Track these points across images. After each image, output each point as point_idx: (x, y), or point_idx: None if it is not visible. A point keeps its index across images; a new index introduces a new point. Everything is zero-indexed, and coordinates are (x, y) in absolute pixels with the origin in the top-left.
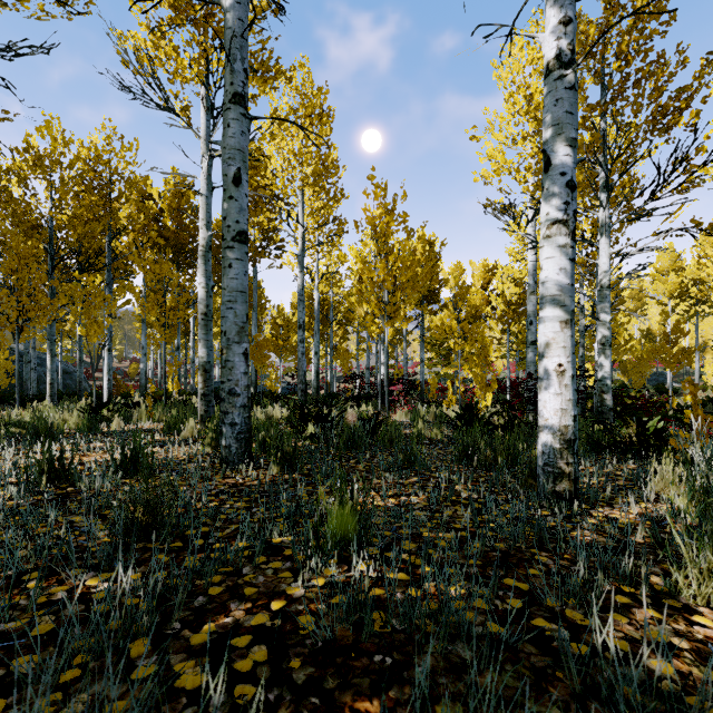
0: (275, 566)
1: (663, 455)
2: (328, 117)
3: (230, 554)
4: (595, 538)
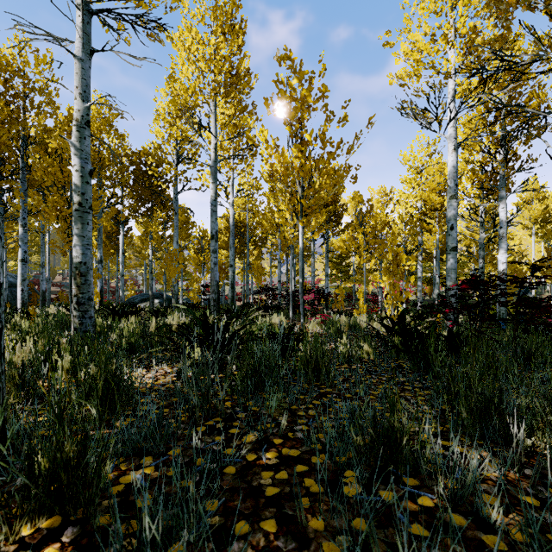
0: None
1: None
2: (240, 28)
3: None
4: None
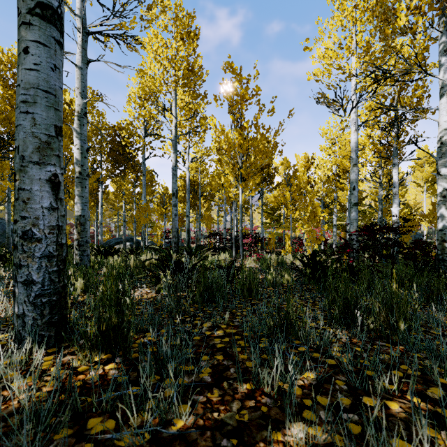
0: None
1: None
2: (194, 34)
3: None
4: None
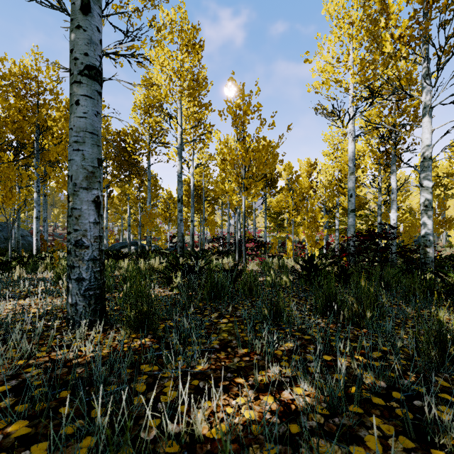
0: None
1: None
2: (199, 46)
3: None
4: None
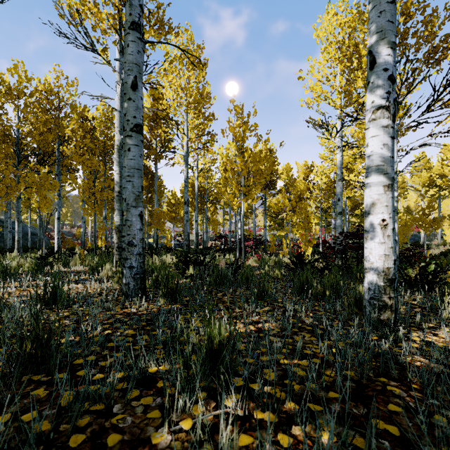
0: (146, 402)
1: (447, 289)
2: (203, 64)
3: (102, 391)
4: (427, 364)
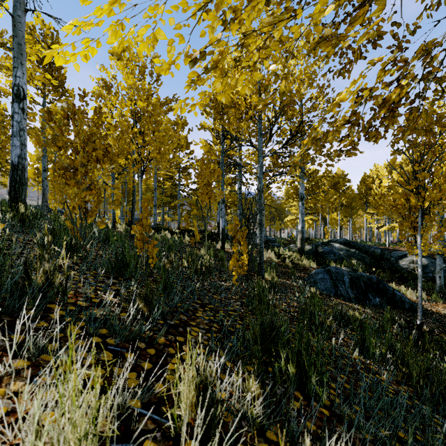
0: None
1: None
2: None
3: None
4: None
